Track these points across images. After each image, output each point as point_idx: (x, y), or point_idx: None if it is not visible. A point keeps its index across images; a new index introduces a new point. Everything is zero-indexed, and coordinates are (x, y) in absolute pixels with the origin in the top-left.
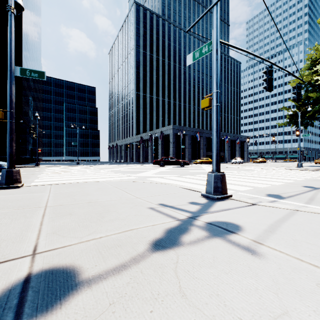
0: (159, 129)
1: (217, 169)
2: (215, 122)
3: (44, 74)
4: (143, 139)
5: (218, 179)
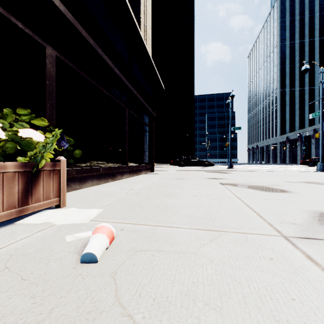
0: (311, 126)
1: (321, 161)
2: (320, 143)
3: (240, 127)
4: (290, 139)
5: (321, 165)
